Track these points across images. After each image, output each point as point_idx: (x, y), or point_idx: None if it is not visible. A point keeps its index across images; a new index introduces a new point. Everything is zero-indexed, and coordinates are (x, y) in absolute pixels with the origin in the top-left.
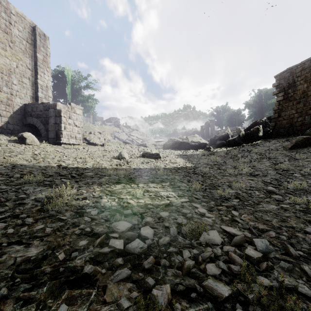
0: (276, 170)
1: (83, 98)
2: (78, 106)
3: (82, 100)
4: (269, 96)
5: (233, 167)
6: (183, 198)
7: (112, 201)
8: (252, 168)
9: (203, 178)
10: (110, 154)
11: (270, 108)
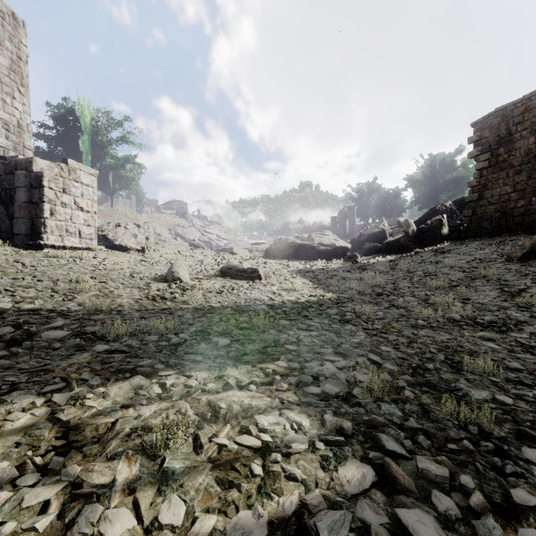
0: (526, 310)
1: (114, 161)
2: (86, 168)
3: (113, 166)
4: (449, 166)
5: (423, 301)
6: (345, 450)
7: (19, 533)
8: (466, 304)
9: (369, 335)
10: (151, 271)
11: (450, 186)
